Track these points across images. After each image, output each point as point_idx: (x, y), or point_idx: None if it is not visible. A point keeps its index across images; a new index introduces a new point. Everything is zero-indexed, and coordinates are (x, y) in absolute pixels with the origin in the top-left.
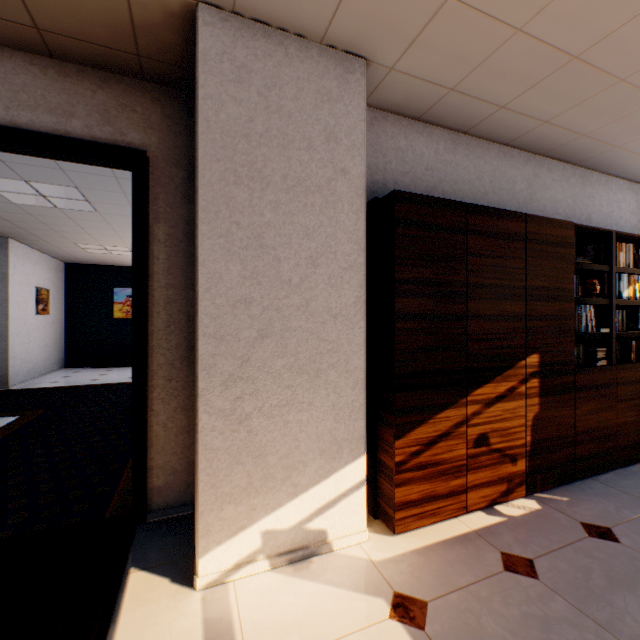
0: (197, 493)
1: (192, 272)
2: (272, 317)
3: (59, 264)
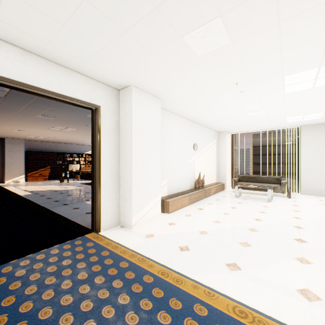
0: (6, 176)
1: (3, 157)
2: (14, 162)
3: None
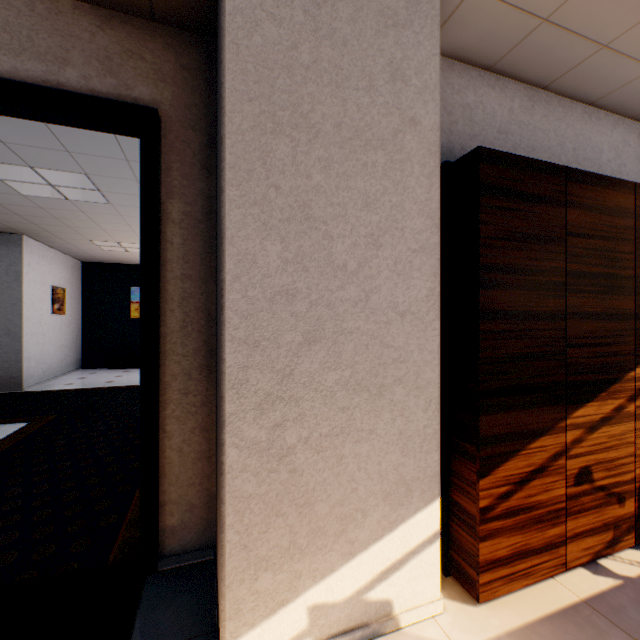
0: (222, 558)
1: (213, 260)
2: (322, 315)
3: (75, 263)
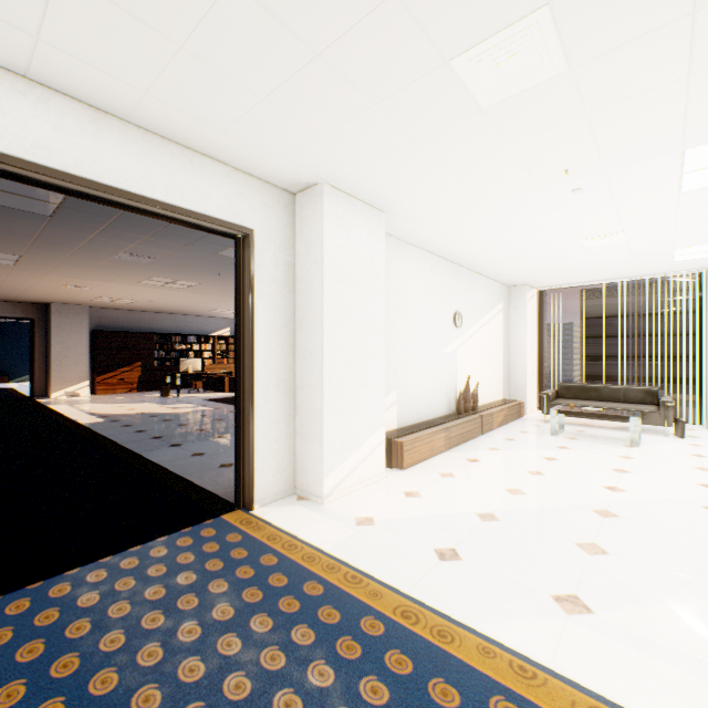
0: (52, 383)
1: (47, 344)
2: (68, 354)
3: None
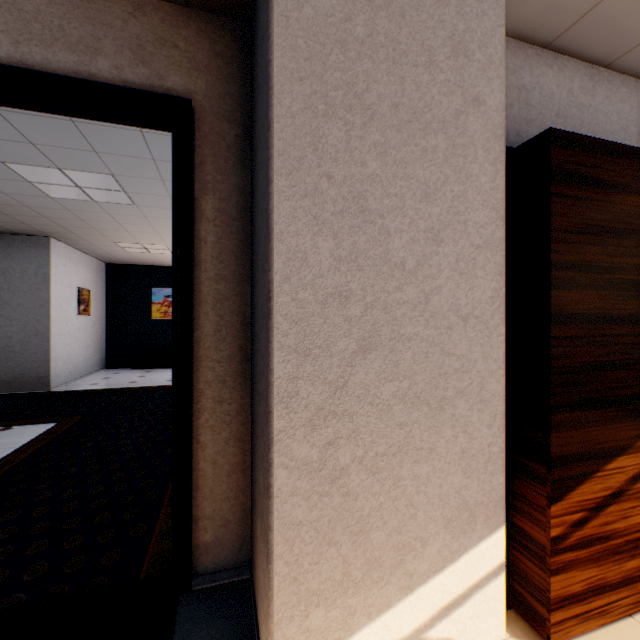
0: (270, 591)
1: (248, 259)
2: (377, 320)
3: (100, 264)
